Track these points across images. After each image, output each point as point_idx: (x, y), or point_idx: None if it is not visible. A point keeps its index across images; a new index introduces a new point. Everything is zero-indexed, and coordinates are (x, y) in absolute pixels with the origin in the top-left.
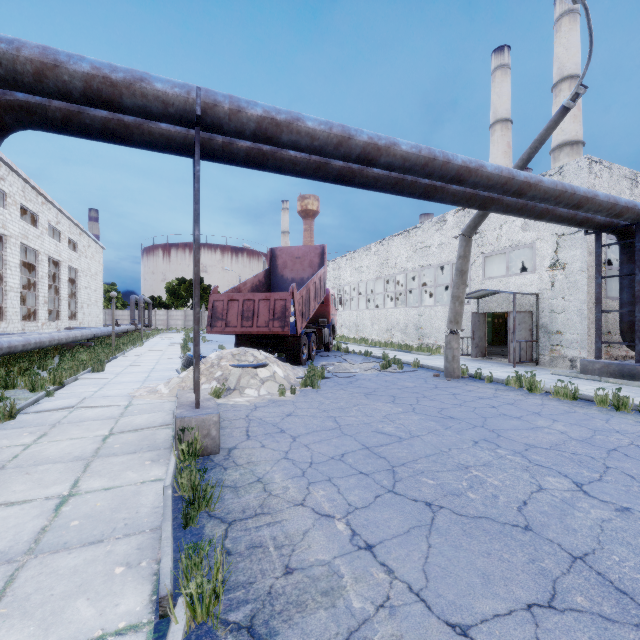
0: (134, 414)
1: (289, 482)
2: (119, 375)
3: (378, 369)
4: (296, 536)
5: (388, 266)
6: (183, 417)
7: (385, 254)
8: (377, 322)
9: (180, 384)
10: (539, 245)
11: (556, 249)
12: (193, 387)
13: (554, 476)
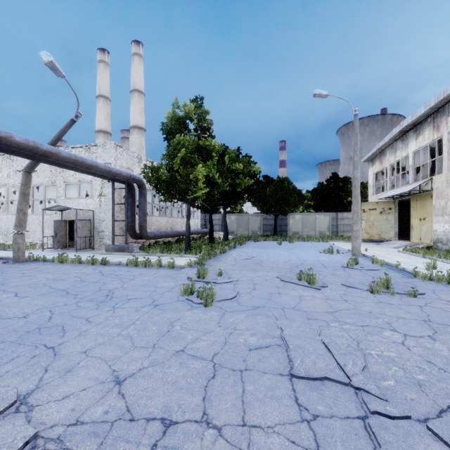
0: None
1: None
2: None
3: None
4: None
5: None
6: None
7: None
8: None
9: None
10: (94, 183)
11: (102, 187)
12: None
13: (9, 294)
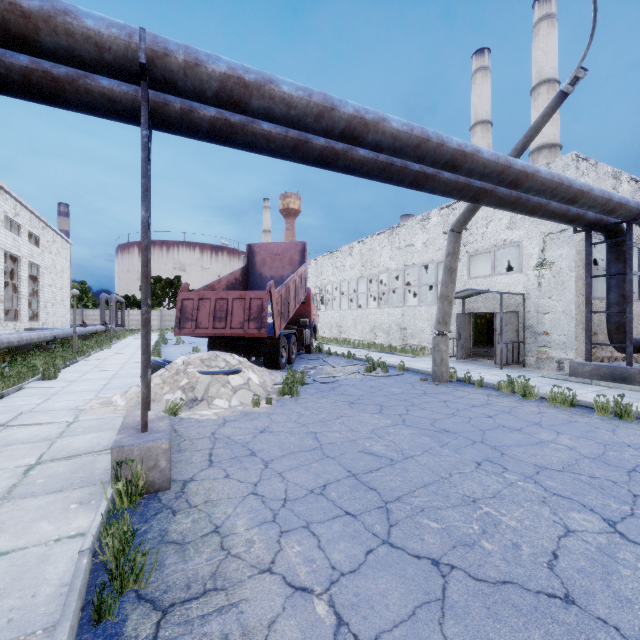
0: (76, 434)
1: (255, 532)
2: (73, 383)
3: (362, 373)
4: (258, 632)
5: (371, 265)
6: (121, 446)
7: (368, 253)
8: (360, 322)
9: (139, 394)
10: (525, 244)
11: (543, 248)
12: None
13: (579, 511)
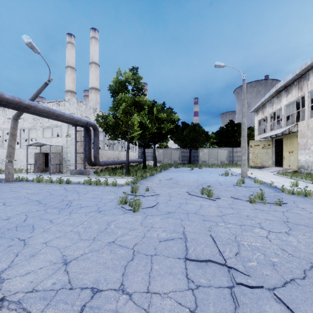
0: None
1: None
2: None
3: None
4: None
5: None
6: None
7: None
8: None
9: None
10: (63, 127)
11: (68, 129)
12: None
13: None
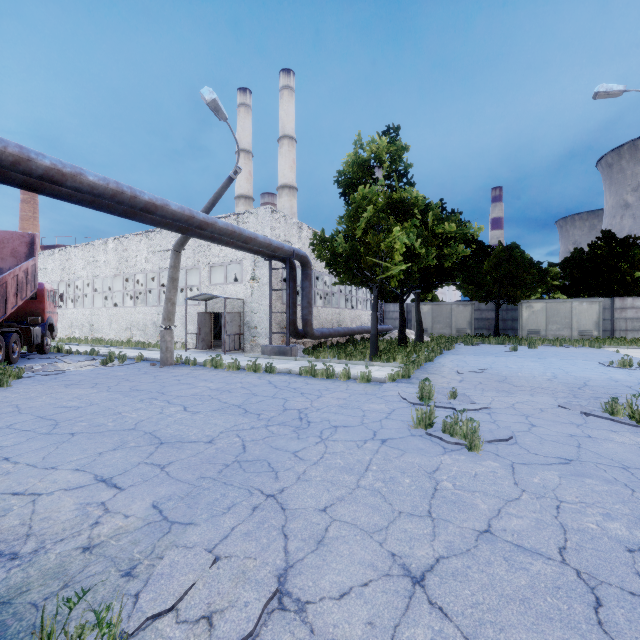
0: None
1: None
2: None
3: (98, 365)
4: None
5: (128, 264)
6: None
7: (124, 251)
8: (116, 321)
9: None
10: (245, 263)
11: (254, 267)
12: None
13: (176, 407)
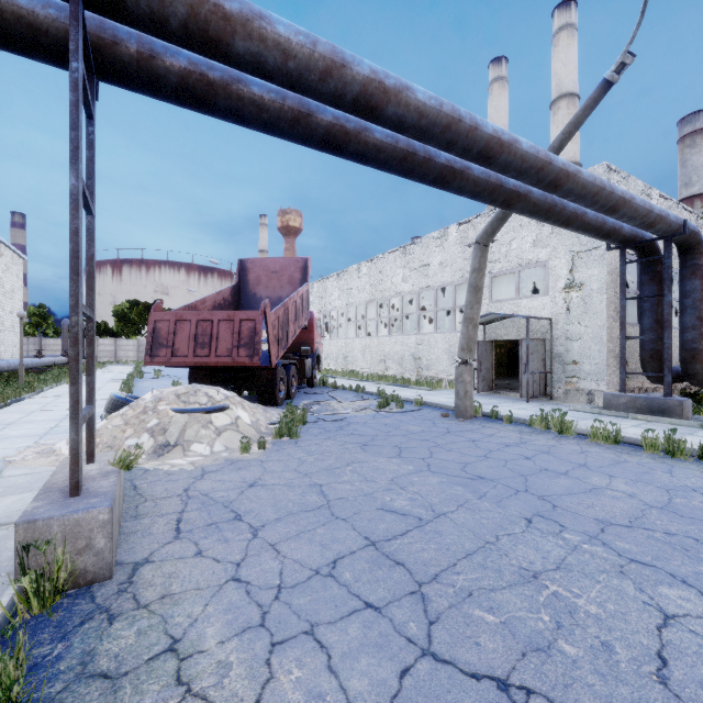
0: None
1: (233, 647)
2: (10, 426)
3: (374, 408)
4: None
5: (382, 288)
6: (32, 520)
7: (378, 274)
8: (369, 352)
9: None
10: (553, 263)
11: (572, 268)
12: (87, 452)
13: (669, 584)
